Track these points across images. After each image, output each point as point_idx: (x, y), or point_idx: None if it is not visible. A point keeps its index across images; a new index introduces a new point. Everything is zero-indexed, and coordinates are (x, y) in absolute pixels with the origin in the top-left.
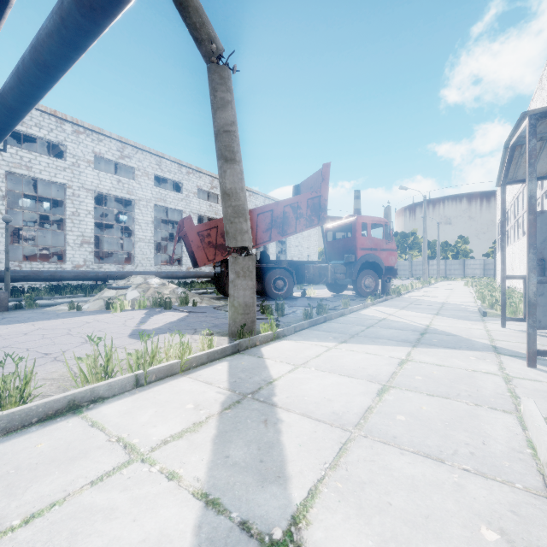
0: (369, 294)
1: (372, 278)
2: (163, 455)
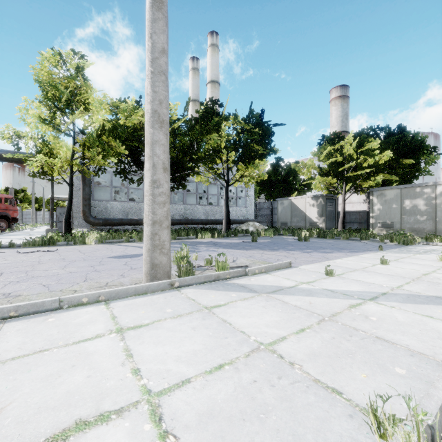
0: (7, 229)
1: (5, 223)
2: (0, 239)
